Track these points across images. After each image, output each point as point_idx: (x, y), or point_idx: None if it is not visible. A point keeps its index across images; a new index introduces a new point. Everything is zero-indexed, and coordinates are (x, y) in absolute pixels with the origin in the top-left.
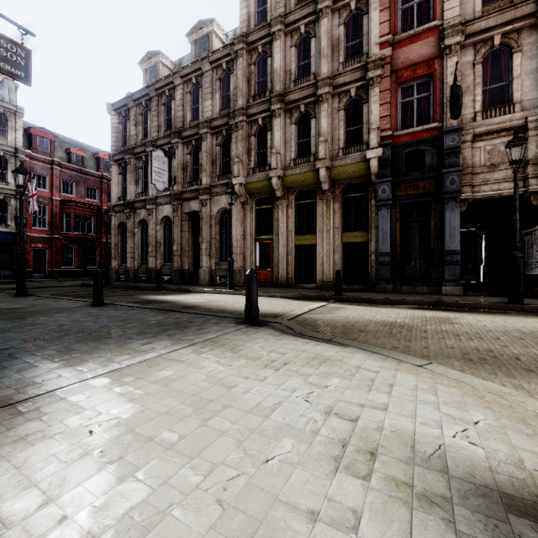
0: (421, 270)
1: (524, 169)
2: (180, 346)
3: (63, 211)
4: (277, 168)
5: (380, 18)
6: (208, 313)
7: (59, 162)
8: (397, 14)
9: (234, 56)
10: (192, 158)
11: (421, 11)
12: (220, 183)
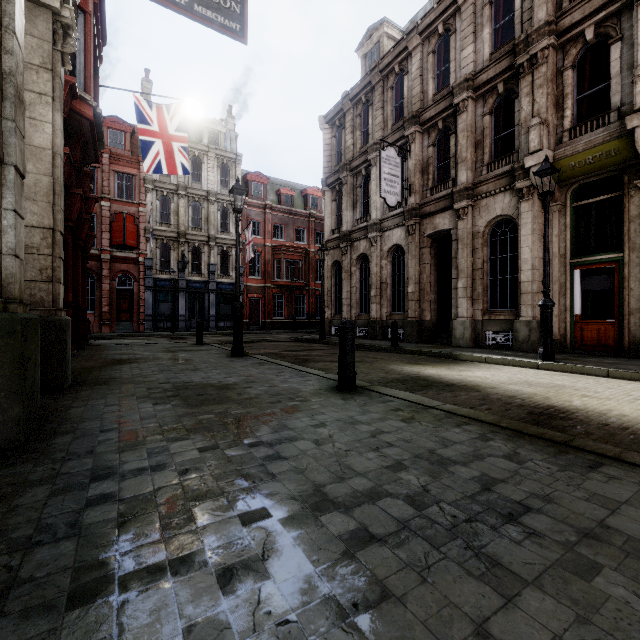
0: None
1: None
2: None
3: (274, 257)
4: None
5: None
6: None
7: (270, 205)
8: None
9: None
10: (435, 151)
11: None
12: (494, 174)
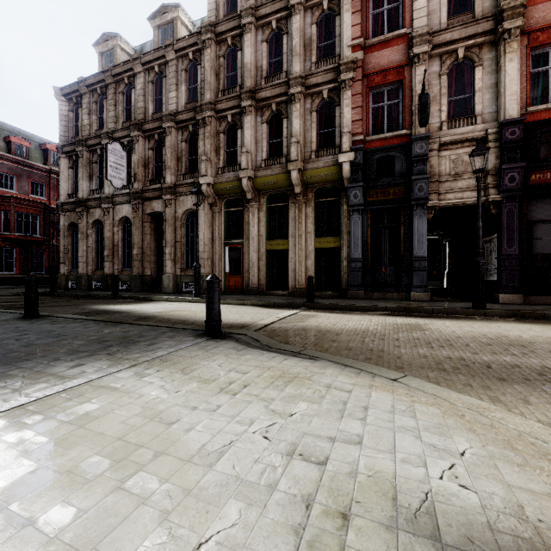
0: (391, 276)
1: (485, 179)
2: (118, 368)
3: (1, 208)
4: (248, 168)
5: (352, 20)
6: (165, 324)
7: None
8: (368, 18)
9: (201, 46)
10: (154, 154)
11: (391, 18)
12: (186, 182)
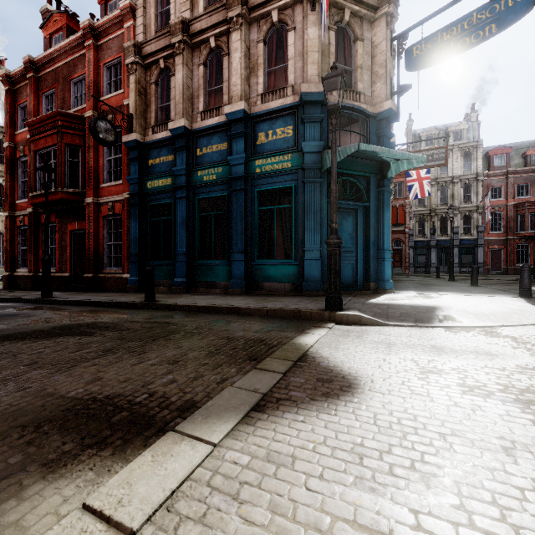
0: None
1: None
2: (453, 294)
3: (517, 213)
4: None
5: None
6: None
7: (512, 171)
8: None
9: None
10: None
11: None
12: None
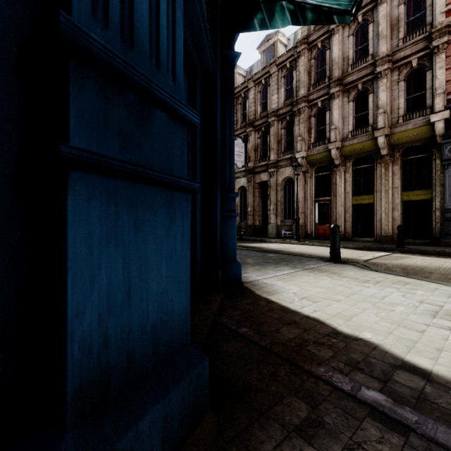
0: None
1: None
2: (299, 269)
3: None
4: (336, 141)
5: None
6: (297, 254)
7: None
8: None
9: (296, 56)
10: (261, 141)
11: None
12: (285, 158)
